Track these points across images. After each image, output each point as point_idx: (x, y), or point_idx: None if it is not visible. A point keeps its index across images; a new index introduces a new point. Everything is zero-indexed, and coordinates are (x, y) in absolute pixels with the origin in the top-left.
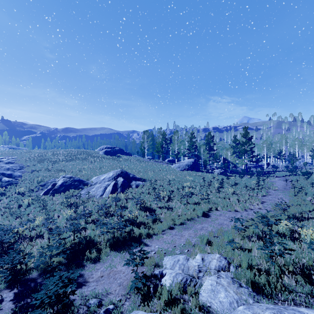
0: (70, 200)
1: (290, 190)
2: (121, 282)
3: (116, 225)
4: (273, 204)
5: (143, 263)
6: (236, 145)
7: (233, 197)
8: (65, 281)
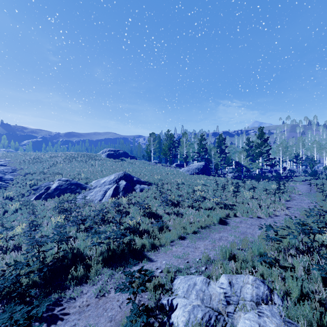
0: (63, 205)
1: (317, 194)
2: (114, 315)
3: (113, 235)
4: (301, 210)
5: (143, 290)
6: (250, 148)
7: (253, 202)
8: (20, 322)
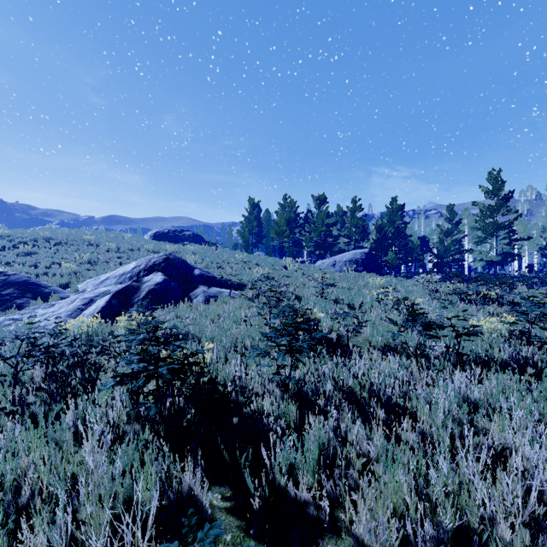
0: None
1: None
2: None
3: None
4: None
5: None
6: (455, 227)
7: None
8: None
